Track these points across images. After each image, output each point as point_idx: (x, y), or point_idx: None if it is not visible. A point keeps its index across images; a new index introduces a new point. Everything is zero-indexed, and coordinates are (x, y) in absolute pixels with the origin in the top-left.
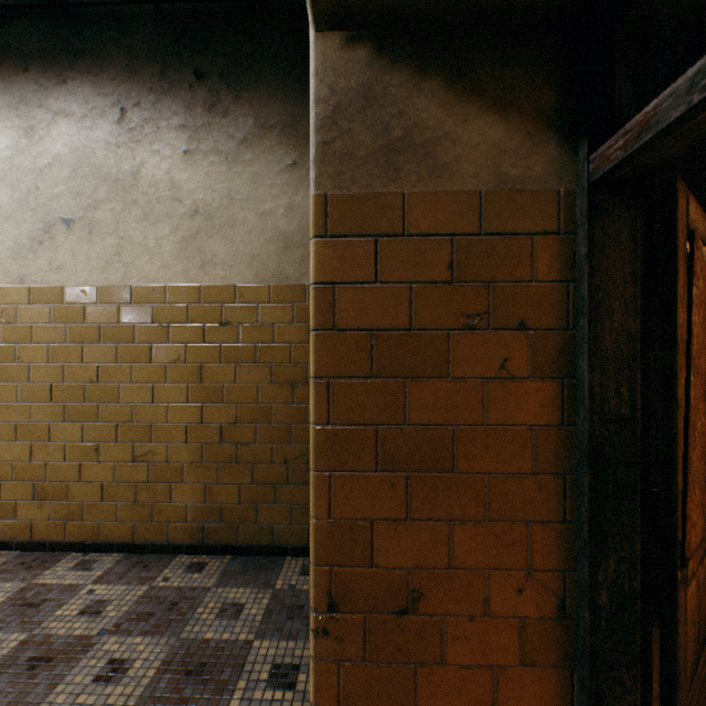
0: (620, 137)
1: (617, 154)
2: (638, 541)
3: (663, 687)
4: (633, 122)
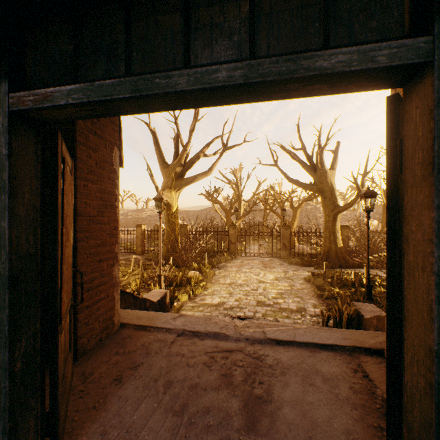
0: (32, 95)
1: (30, 103)
2: (40, 321)
3: (52, 391)
4: (40, 92)
